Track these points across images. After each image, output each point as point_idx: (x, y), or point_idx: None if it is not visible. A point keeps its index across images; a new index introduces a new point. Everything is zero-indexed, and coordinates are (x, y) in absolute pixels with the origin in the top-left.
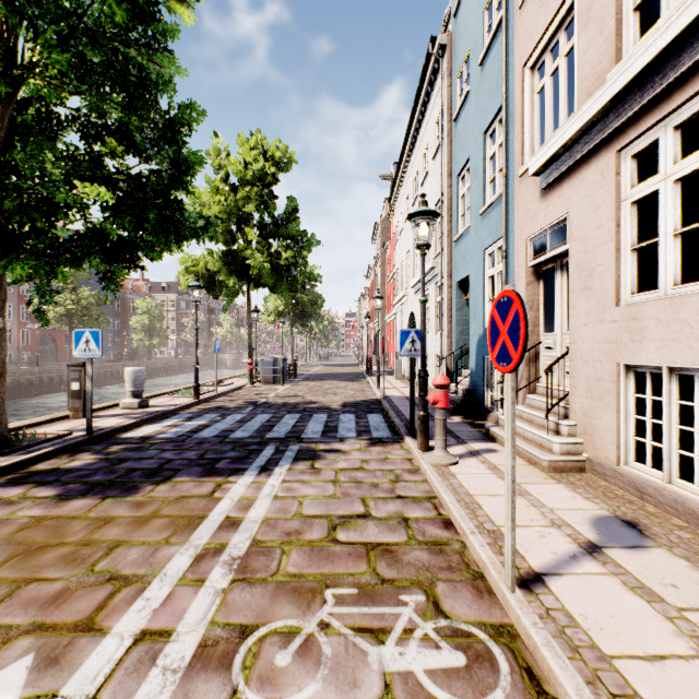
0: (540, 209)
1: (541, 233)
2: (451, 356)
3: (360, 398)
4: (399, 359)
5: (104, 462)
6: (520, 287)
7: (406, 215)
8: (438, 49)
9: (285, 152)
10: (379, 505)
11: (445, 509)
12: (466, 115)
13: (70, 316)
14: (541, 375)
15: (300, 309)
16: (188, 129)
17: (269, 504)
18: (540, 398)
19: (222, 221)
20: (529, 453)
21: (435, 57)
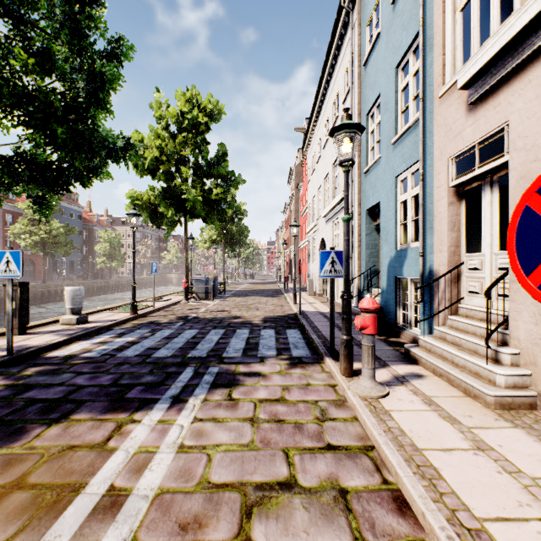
0: (466, 125)
1: (466, 150)
2: (361, 276)
3: (279, 312)
4: (311, 279)
5: (8, 390)
6: (440, 208)
7: (318, 157)
8: (349, 3)
9: (216, 105)
10: (306, 462)
11: (389, 471)
12: (377, 55)
13: (43, 243)
14: (463, 296)
15: (230, 238)
16: (95, 31)
17: (170, 460)
18: (466, 320)
19: (162, 162)
20: (465, 384)
21: (346, 9)
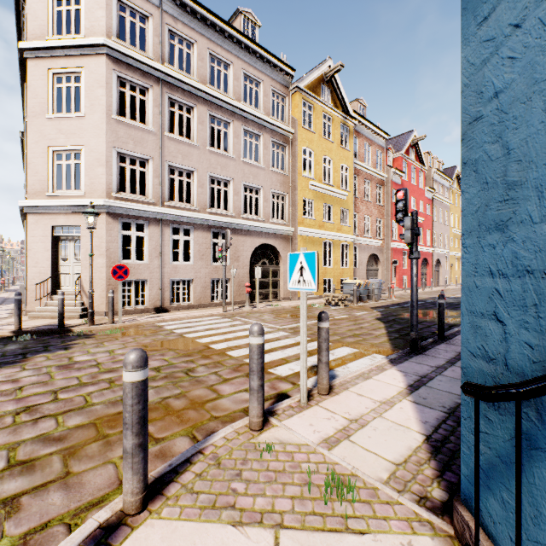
0: None
1: None
2: None
3: None
4: None
5: None
6: None
7: None
8: None
9: None
10: None
11: None
12: None
13: None
14: None
15: None
16: None
17: None
18: None
19: None
20: None
21: None
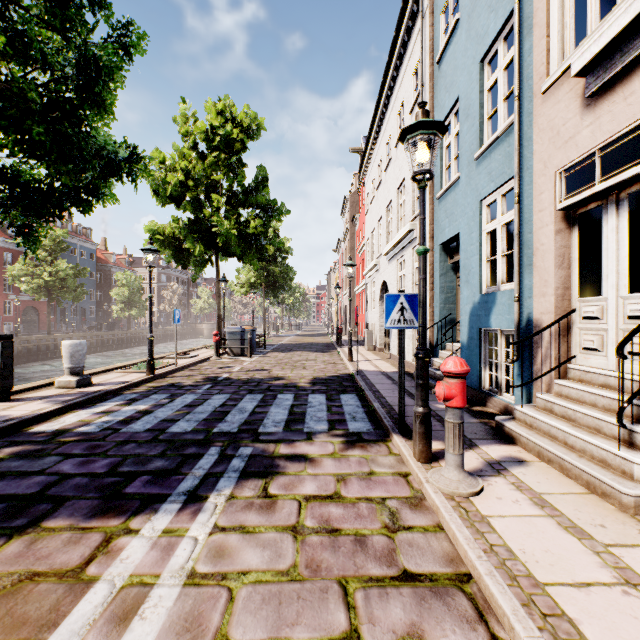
0: (582, 125)
1: (581, 160)
2: (433, 327)
3: (331, 372)
4: (370, 330)
5: None
6: (543, 238)
7: (378, 182)
8: None
9: (254, 119)
10: (373, 603)
11: (498, 620)
12: (455, 49)
13: (48, 287)
14: (575, 353)
15: (272, 281)
16: None
17: (172, 600)
18: (581, 386)
19: (188, 187)
20: (588, 475)
21: None
